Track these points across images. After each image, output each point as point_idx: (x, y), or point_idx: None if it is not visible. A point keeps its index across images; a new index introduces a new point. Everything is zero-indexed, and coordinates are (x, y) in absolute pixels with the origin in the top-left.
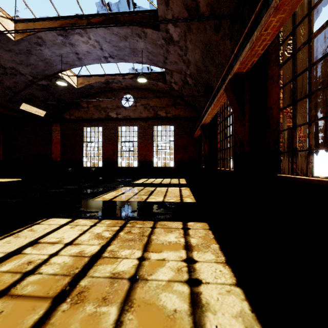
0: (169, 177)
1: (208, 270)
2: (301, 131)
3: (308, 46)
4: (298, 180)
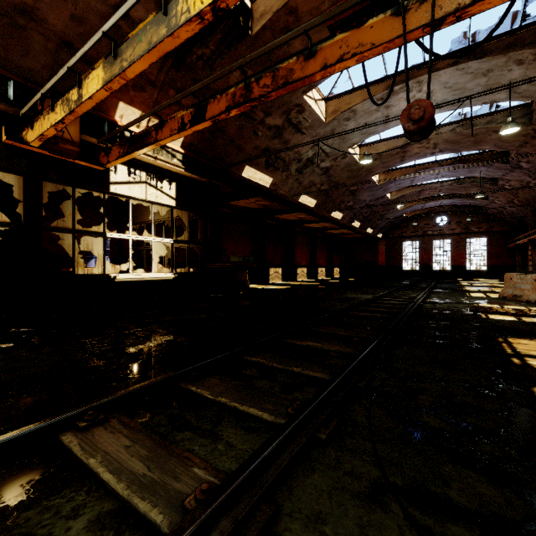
0: (481, 278)
1: None
2: None
3: None
4: None
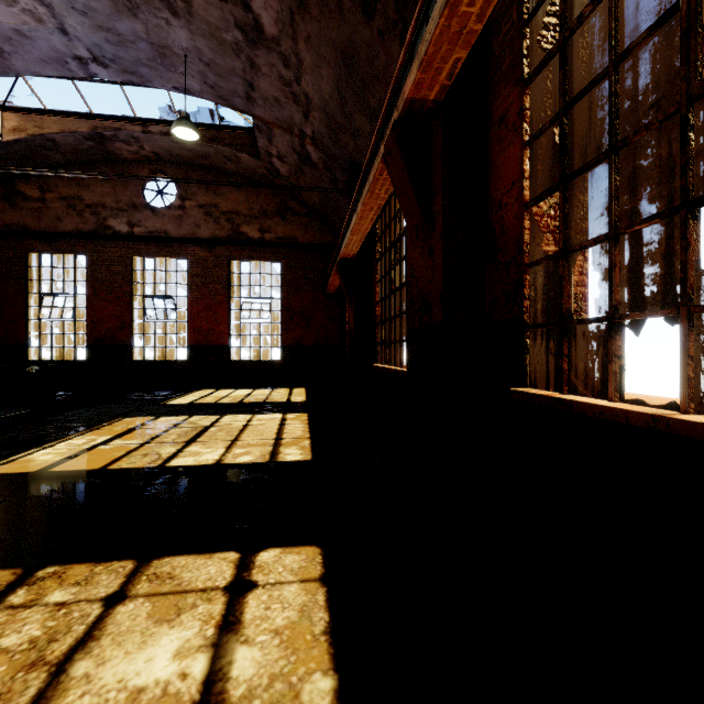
0: (269, 385)
1: None
2: (575, 269)
3: (609, 2)
4: (583, 409)
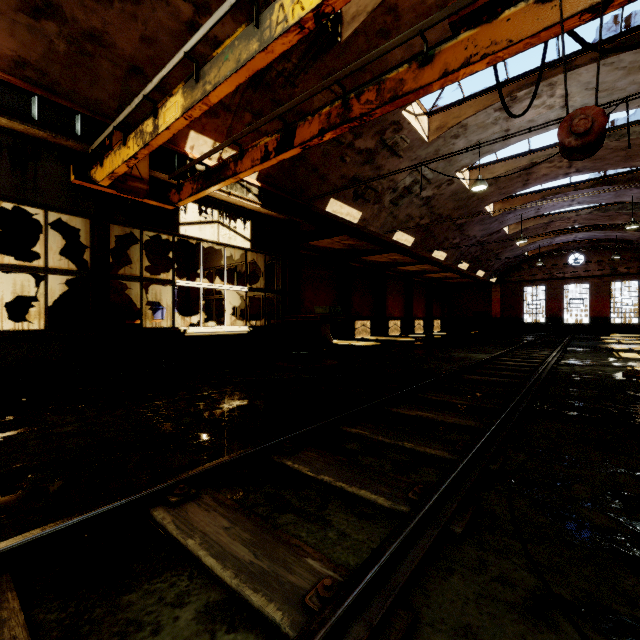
0: (632, 334)
1: None
2: None
3: None
4: None
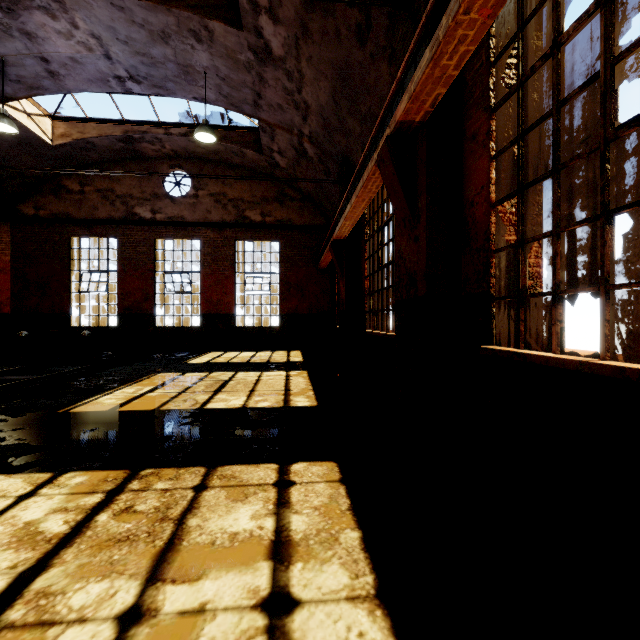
0: (269, 348)
1: (328, 638)
2: (532, 253)
3: (553, 62)
4: (533, 360)
